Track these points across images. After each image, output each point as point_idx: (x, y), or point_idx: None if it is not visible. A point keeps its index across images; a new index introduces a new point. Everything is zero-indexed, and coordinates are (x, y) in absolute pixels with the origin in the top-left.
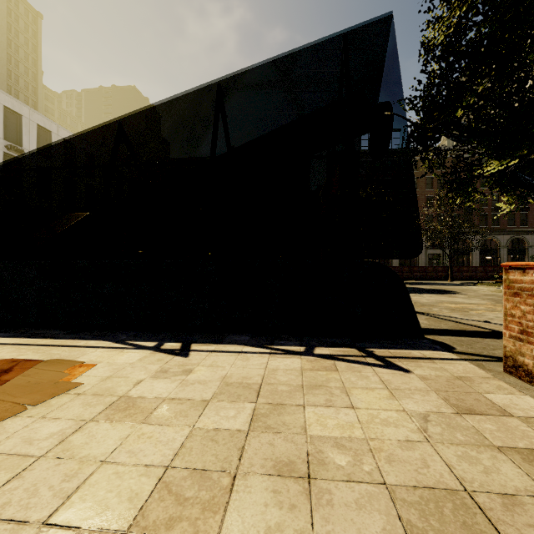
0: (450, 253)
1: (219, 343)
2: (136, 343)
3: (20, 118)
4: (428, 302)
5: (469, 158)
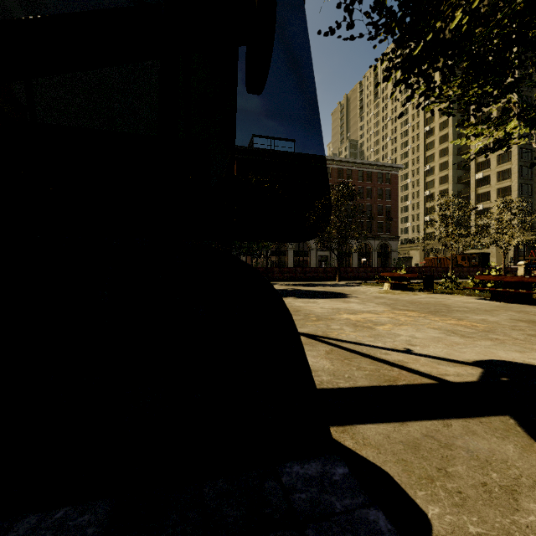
0: (339, 254)
1: None
2: None
3: None
4: (324, 312)
5: (350, 170)
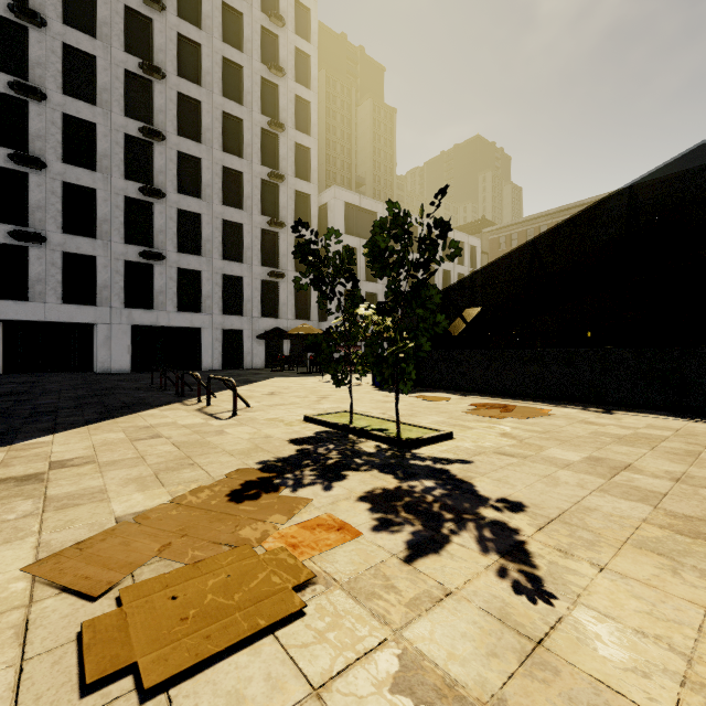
0: None
1: (637, 412)
2: (565, 406)
3: None
4: None
5: None
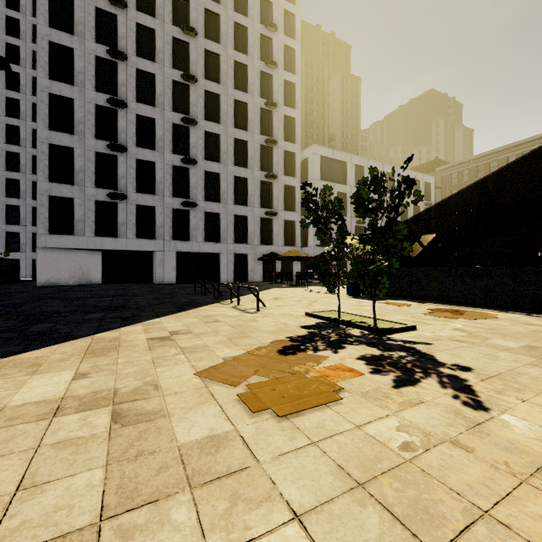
0: None
1: None
2: (510, 312)
3: (362, 169)
4: None
5: None
